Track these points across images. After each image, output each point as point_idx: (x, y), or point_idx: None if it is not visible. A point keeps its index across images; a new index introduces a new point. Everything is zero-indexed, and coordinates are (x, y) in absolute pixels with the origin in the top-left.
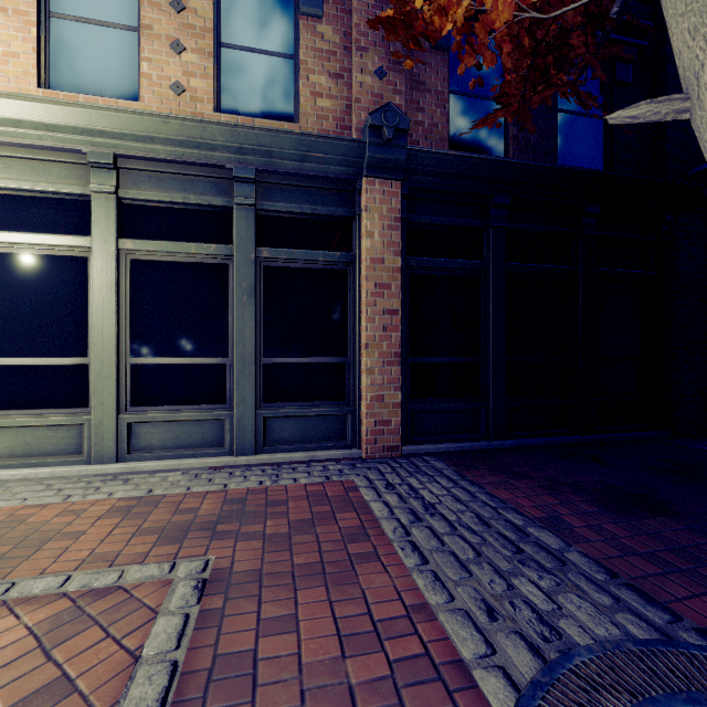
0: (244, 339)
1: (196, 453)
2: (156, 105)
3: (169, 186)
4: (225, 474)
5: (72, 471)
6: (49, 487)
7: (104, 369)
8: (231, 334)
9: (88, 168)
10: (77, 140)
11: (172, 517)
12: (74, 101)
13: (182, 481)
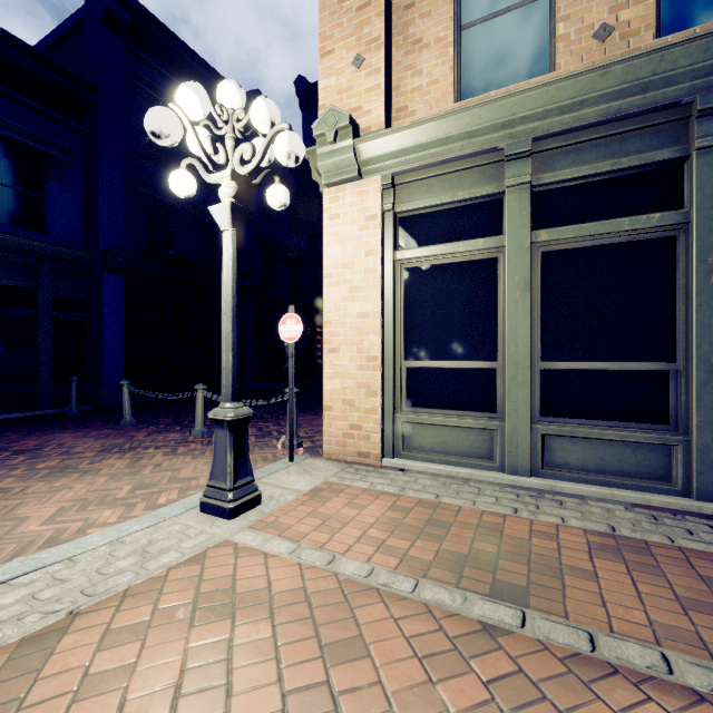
0: (710, 337)
1: (629, 483)
2: (573, 66)
3: (590, 156)
4: (704, 527)
5: (488, 476)
6: (481, 491)
7: (517, 374)
8: (682, 330)
9: (499, 165)
10: (496, 137)
11: (701, 587)
12: (502, 94)
13: (642, 522)
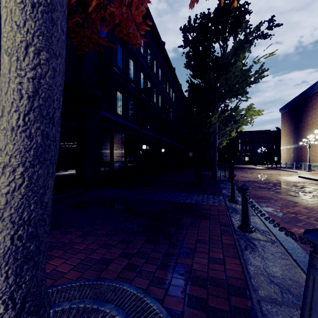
0: None
1: None
2: None
3: None
4: None
5: None
6: None
7: None
8: None
9: None
10: None
11: None
12: None
13: None
